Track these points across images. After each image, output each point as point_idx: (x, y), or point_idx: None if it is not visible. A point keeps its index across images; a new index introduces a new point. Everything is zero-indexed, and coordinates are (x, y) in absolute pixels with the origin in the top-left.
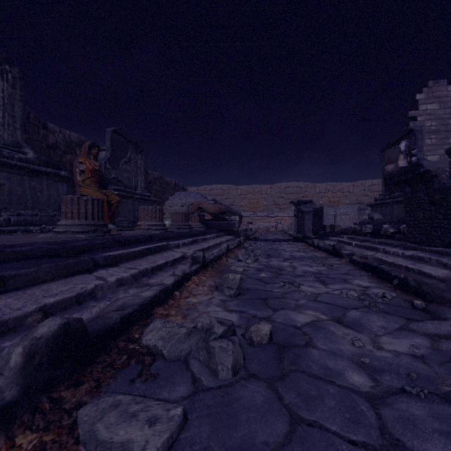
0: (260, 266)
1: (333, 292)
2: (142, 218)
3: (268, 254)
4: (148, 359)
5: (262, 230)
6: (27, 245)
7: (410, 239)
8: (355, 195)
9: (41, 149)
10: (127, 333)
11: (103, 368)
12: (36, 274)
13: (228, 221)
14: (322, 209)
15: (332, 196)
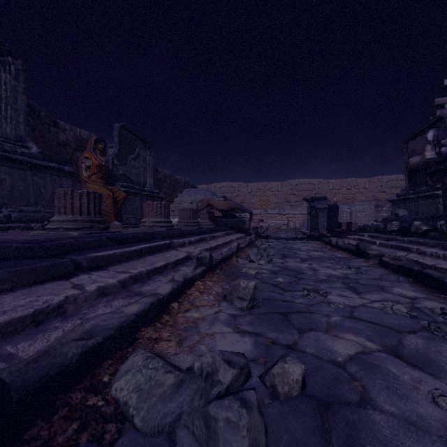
0: (275, 268)
1: (372, 305)
2: (147, 215)
3: (282, 253)
4: (111, 430)
5: (273, 227)
6: None
7: None
8: (371, 191)
9: (52, 146)
10: (91, 375)
11: None
12: None
13: (238, 218)
14: (337, 206)
15: (347, 192)
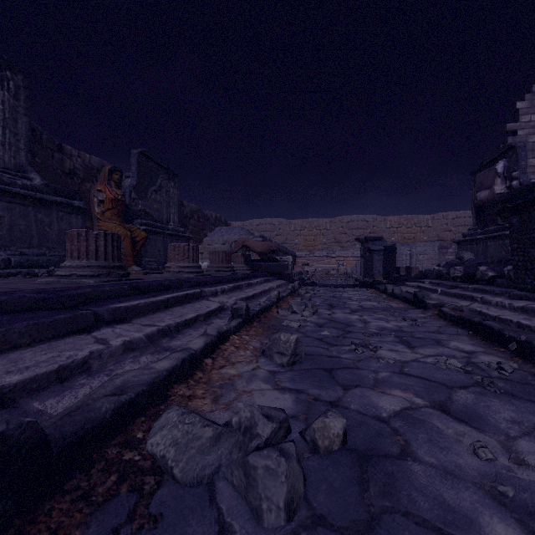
0: (321, 320)
1: (425, 360)
2: (172, 259)
3: (329, 303)
4: (150, 482)
5: (320, 273)
6: (4, 294)
7: (518, 285)
8: (435, 230)
9: (55, 176)
10: (125, 431)
11: (73, 502)
12: (5, 337)
13: (279, 262)
14: (395, 247)
15: (407, 231)
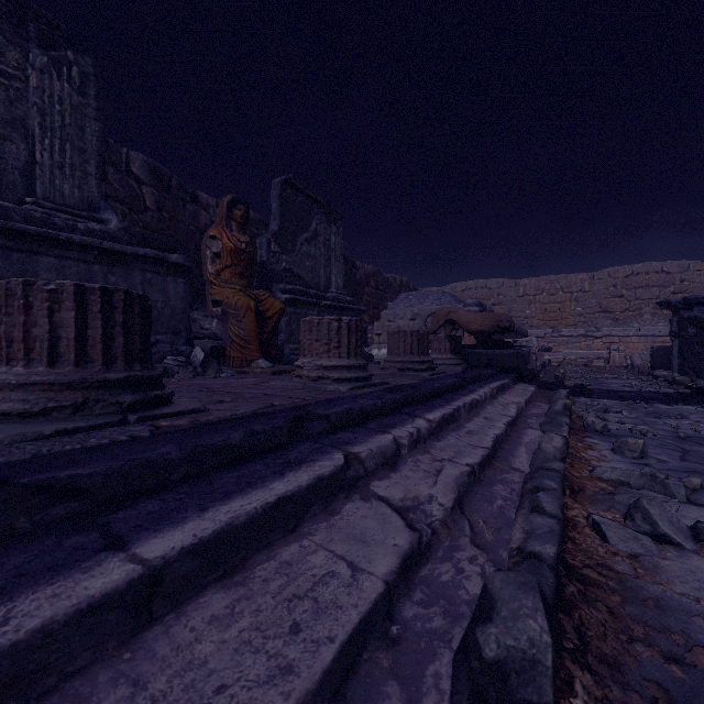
0: None
1: None
2: (306, 349)
3: None
4: None
5: (573, 363)
6: None
7: None
8: None
9: (188, 234)
10: None
11: None
12: None
13: (517, 349)
14: None
15: None
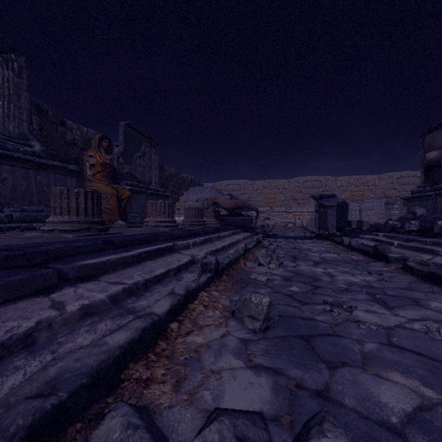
0: (287, 273)
1: (412, 326)
2: (150, 214)
3: (292, 255)
4: None
5: (279, 225)
6: None
7: None
8: (381, 189)
9: (59, 146)
10: None
11: None
12: None
13: (245, 217)
14: (347, 204)
15: (356, 190)
